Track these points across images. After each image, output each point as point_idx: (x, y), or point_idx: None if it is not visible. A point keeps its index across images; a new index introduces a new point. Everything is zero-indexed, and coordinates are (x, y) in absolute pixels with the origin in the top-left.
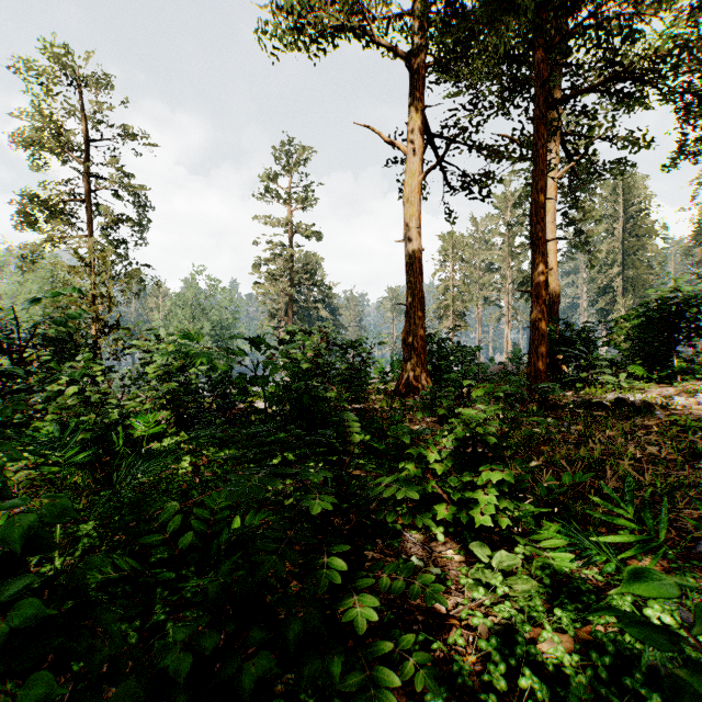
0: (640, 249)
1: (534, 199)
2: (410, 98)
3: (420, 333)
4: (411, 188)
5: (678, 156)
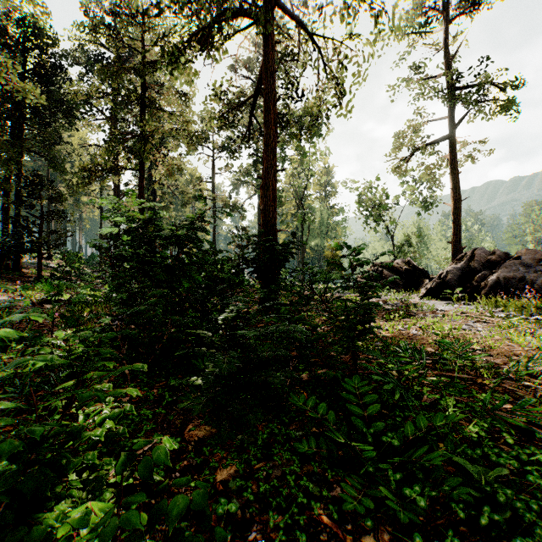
0: None
1: None
2: None
3: None
4: None
5: None
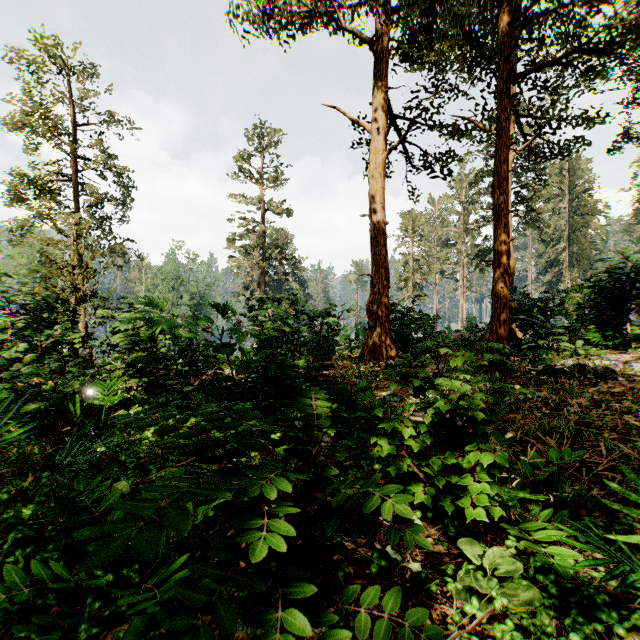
0: (584, 226)
1: (496, 171)
2: (375, 78)
3: (384, 303)
4: (376, 164)
5: (624, 137)
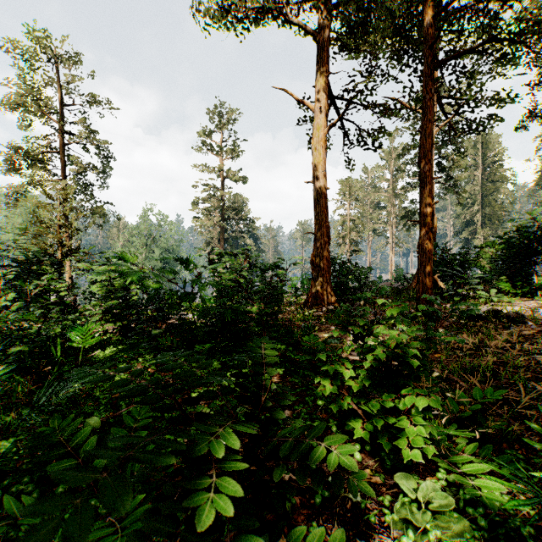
0: (494, 191)
1: (422, 144)
2: (318, 65)
3: (326, 257)
4: (319, 138)
5: (530, 115)
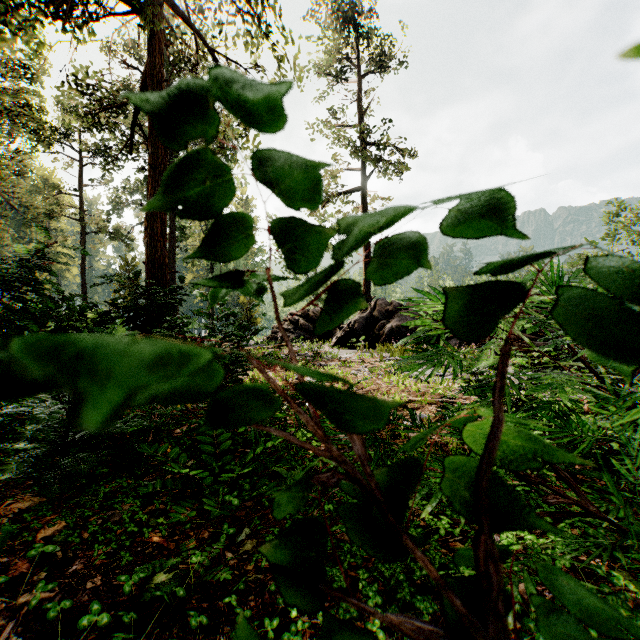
0: None
1: None
2: None
3: None
4: None
5: None
